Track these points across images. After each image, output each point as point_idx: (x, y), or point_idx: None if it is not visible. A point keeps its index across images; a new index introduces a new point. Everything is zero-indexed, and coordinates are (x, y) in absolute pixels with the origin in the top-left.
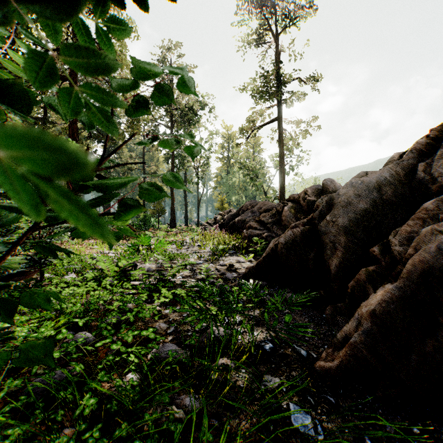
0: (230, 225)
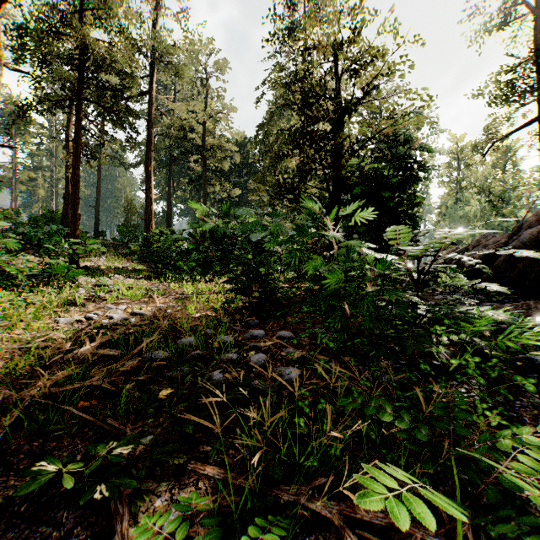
0: (454, 262)
